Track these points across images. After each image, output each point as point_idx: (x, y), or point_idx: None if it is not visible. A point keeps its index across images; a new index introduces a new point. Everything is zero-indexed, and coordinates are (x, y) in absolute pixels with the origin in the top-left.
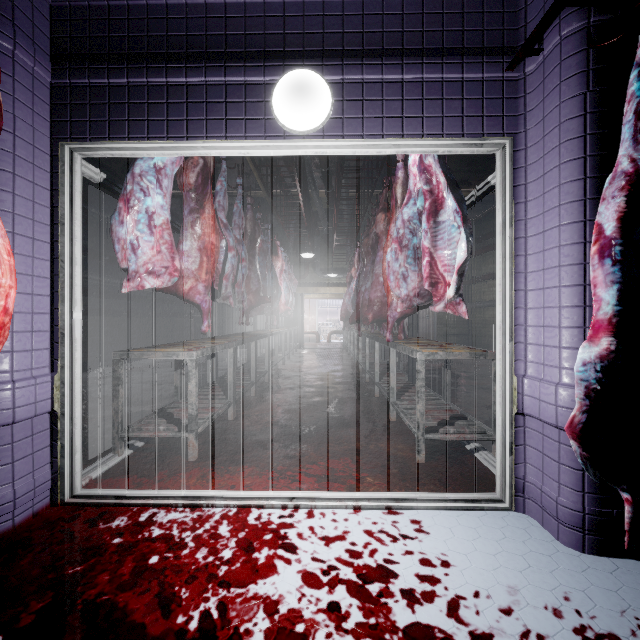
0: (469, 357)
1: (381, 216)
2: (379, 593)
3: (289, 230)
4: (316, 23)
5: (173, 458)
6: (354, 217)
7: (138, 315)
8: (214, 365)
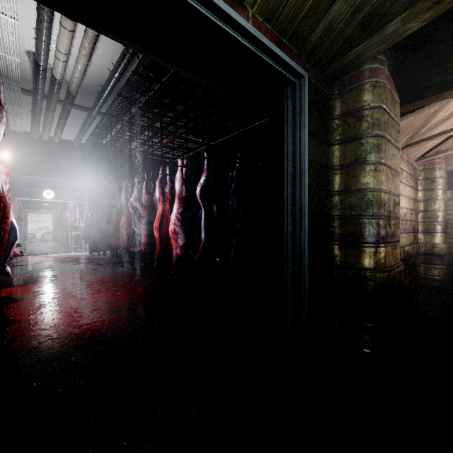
0: None
1: None
2: (62, 255)
3: None
4: (52, 183)
5: None
6: None
7: None
8: None
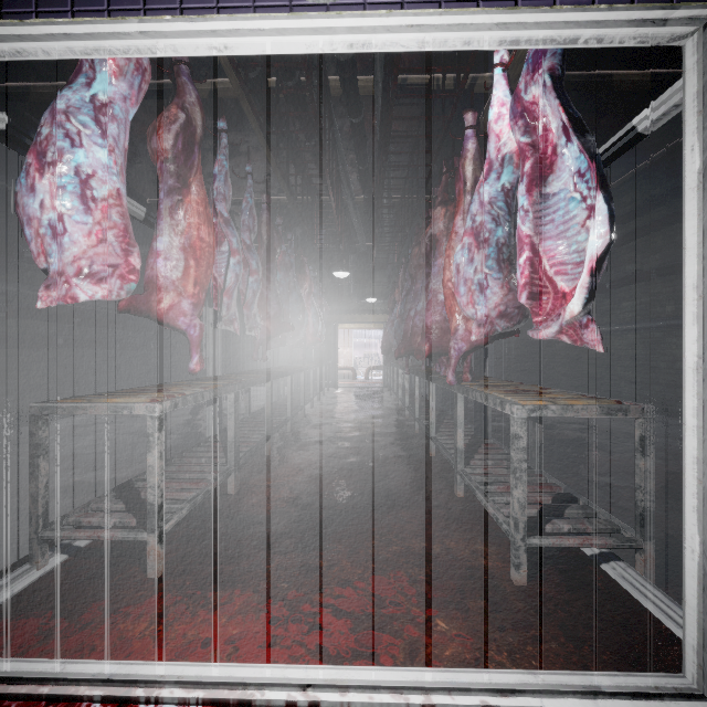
0: (599, 413)
1: (440, 211)
2: None
3: (319, 243)
4: None
5: (125, 571)
6: (398, 228)
7: (136, 347)
8: (217, 413)
